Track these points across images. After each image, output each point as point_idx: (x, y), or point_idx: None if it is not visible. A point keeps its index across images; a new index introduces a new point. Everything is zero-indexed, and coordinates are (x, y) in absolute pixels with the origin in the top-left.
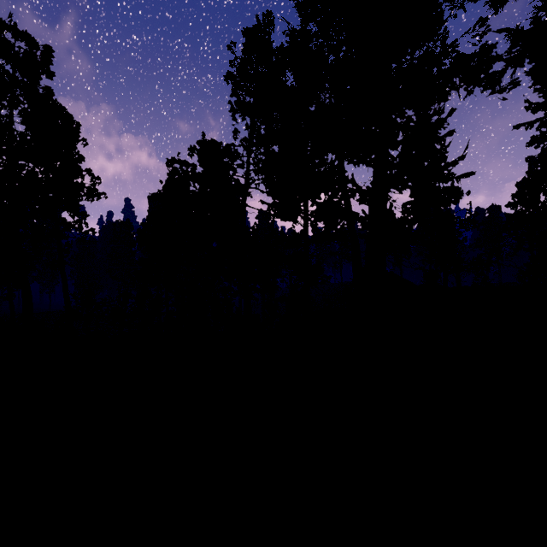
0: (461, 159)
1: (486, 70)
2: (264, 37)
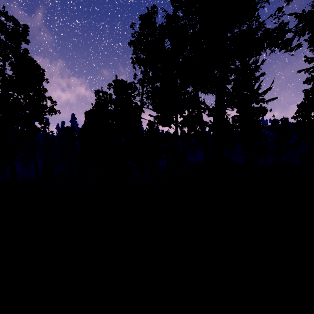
0: (269, 90)
1: (282, 38)
2: (151, 20)
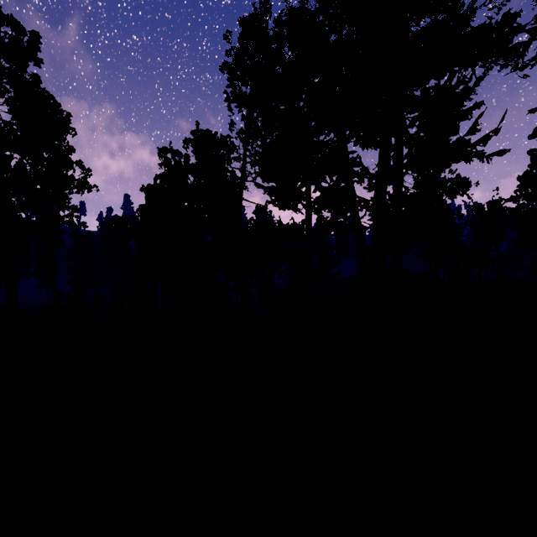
0: (495, 133)
1: (507, 43)
2: (261, 25)
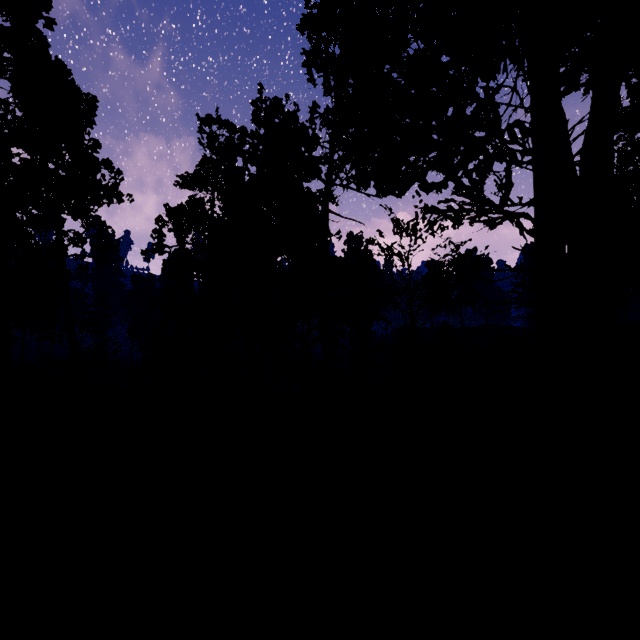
0: None
1: None
2: None
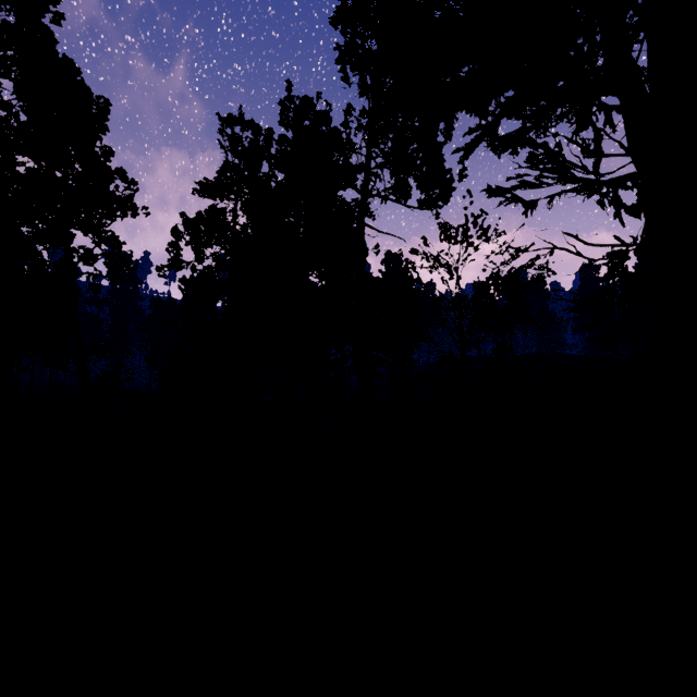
0: None
1: None
2: None
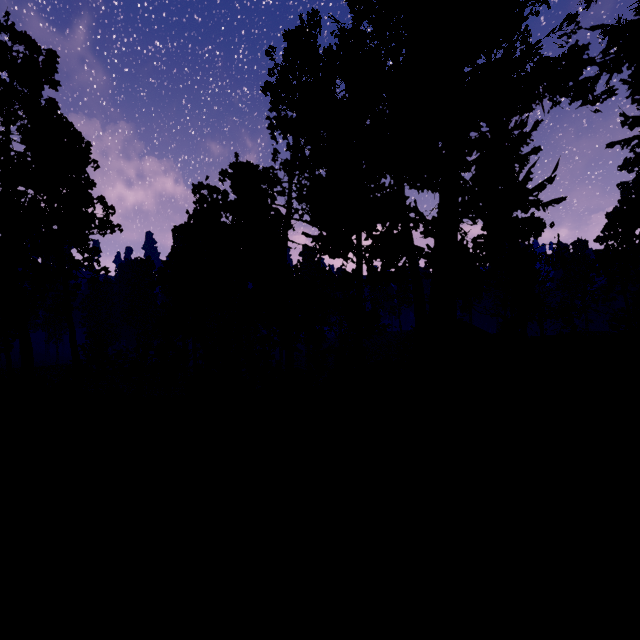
0: (549, 182)
1: (576, 76)
2: (309, 40)
